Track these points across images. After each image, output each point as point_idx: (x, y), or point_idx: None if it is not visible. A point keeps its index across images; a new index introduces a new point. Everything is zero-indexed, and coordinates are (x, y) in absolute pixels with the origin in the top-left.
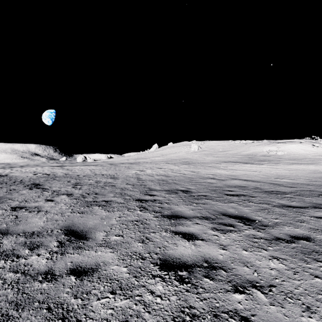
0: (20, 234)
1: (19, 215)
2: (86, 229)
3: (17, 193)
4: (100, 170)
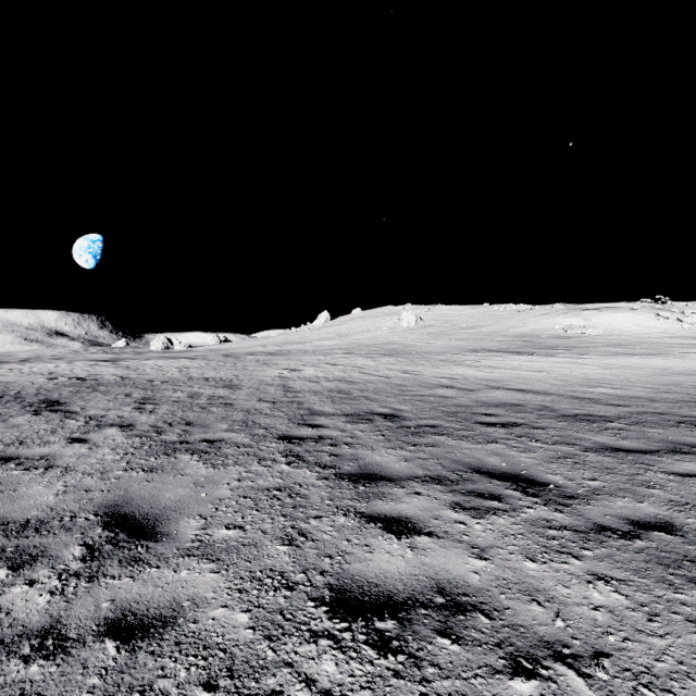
0: None
1: None
2: (156, 512)
3: (4, 425)
4: (201, 370)
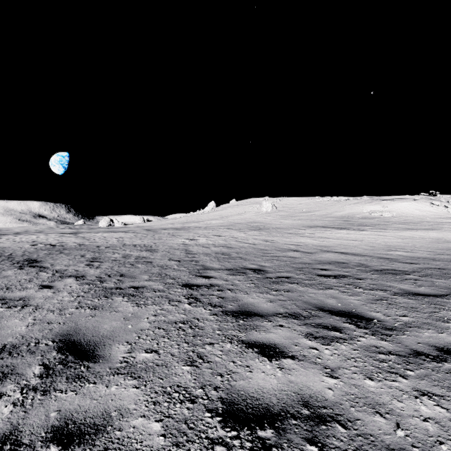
0: None
1: None
2: (96, 339)
3: None
4: (131, 239)
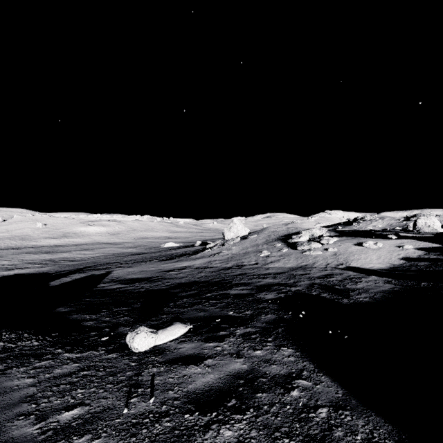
0: None
1: None
2: None
3: None
4: None
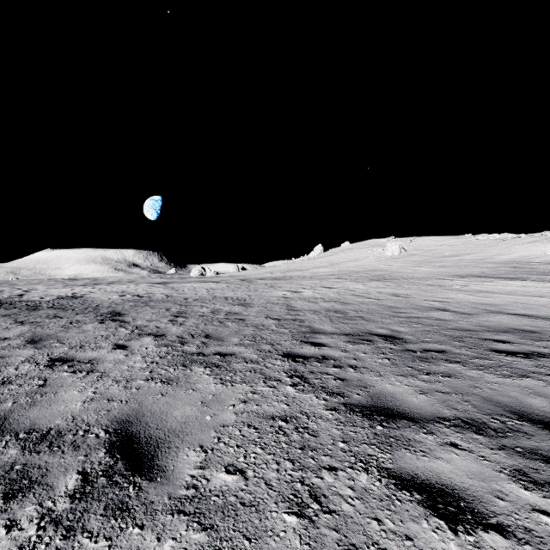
0: (19, 436)
1: (51, 378)
2: (160, 435)
3: (77, 330)
4: (223, 291)
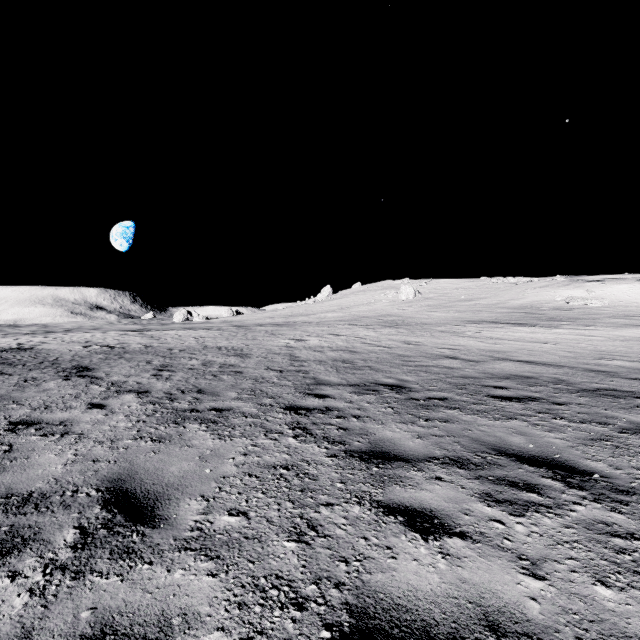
0: None
1: (17, 442)
2: (158, 490)
3: (36, 389)
4: (215, 339)
